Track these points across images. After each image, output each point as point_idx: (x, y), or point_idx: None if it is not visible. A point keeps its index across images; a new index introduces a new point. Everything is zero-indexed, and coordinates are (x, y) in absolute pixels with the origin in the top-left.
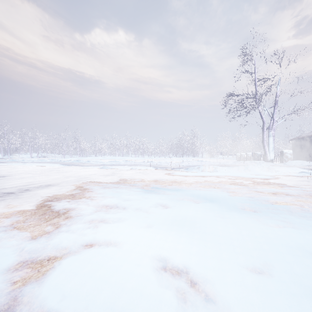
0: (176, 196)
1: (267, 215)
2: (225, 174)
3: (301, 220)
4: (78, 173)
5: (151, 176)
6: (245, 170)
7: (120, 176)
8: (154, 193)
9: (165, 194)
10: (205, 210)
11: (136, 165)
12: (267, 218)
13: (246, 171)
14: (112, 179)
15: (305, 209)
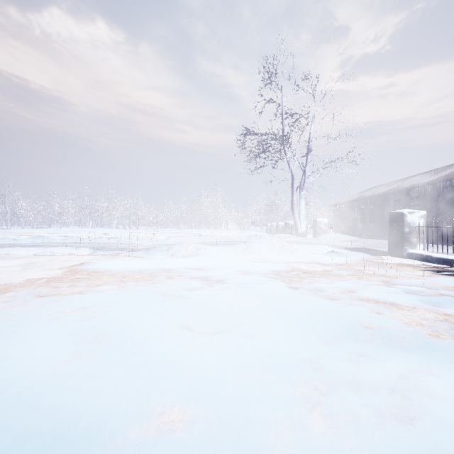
0: None
1: None
2: (202, 263)
3: None
4: None
5: (26, 275)
6: (244, 253)
7: None
8: None
9: None
10: None
11: (73, 244)
12: None
13: (245, 255)
14: None
15: None
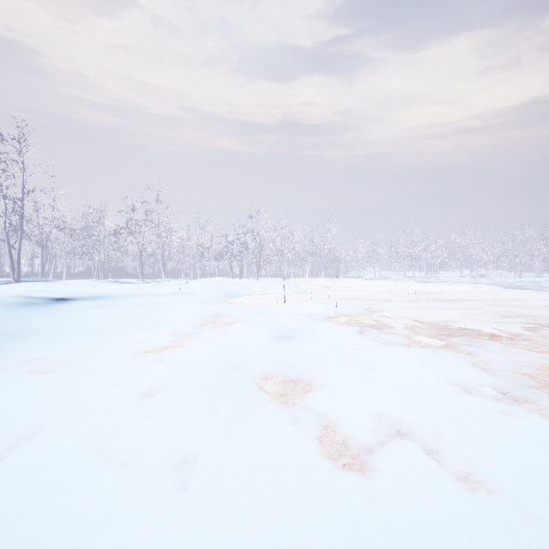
0: None
1: None
2: None
3: None
4: (516, 296)
5: None
6: None
7: None
8: None
9: None
10: None
11: None
12: None
13: None
14: None
15: None
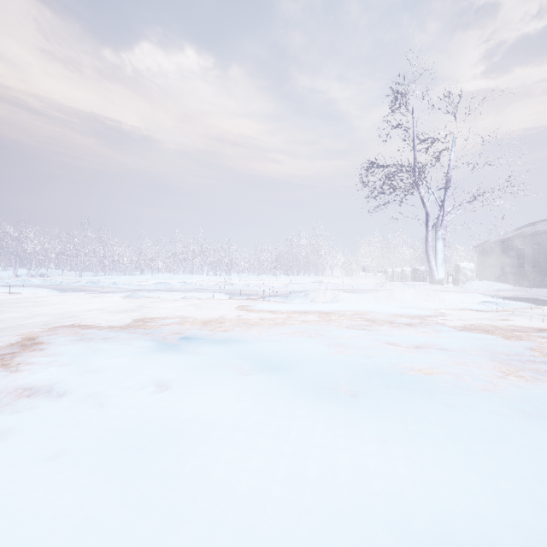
0: (211, 359)
1: (375, 406)
2: (349, 308)
3: (440, 420)
4: (70, 307)
5: (209, 313)
6: (387, 300)
7: (148, 312)
8: (173, 352)
9: (197, 353)
10: (243, 397)
11: (199, 290)
12: (369, 416)
13: (389, 302)
14: (123, 320)
15: (462, 387)
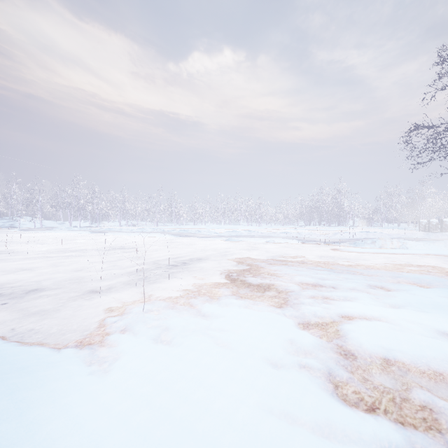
0: (385, 278)
1: None
2: (426, 252)
3: None
4: (206, 246)
5: (310, 252)
6: None
7: (266, 251)
8: (348, 273)
9: (365, 274)
10: None
11: (267, 236)
12: None
13: None
14: (263, 254)
15: None
